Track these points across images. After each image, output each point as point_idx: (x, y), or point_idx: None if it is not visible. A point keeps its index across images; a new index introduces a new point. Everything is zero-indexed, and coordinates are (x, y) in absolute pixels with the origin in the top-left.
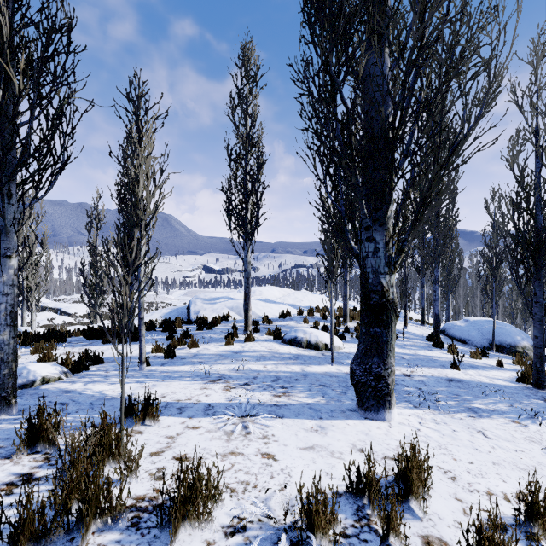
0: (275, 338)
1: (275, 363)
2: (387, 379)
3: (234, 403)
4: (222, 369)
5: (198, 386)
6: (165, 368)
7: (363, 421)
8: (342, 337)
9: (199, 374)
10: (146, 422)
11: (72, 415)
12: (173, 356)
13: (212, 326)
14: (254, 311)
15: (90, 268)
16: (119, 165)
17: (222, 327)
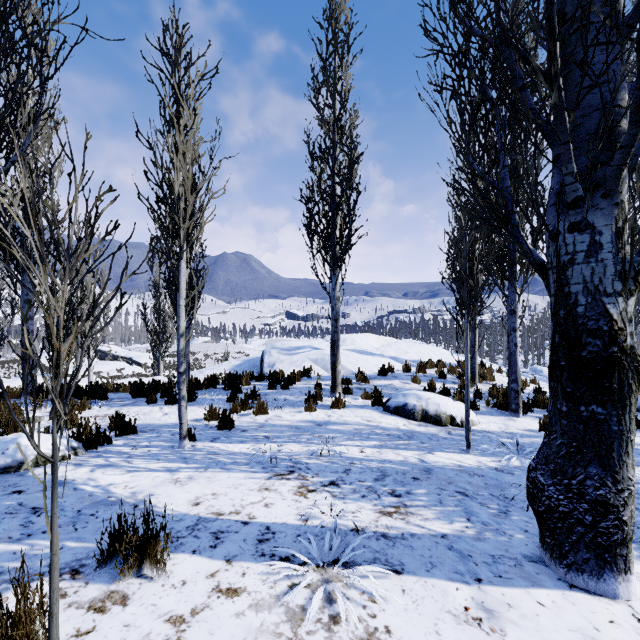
0: (375, 403)
1: (376, 445)
2: (621, 511)
3: (310, 525)
4: (296, 453)
5: (256, 484)
6: (214, 447)
7: (569, 596)
8: (474, 406)
9: (261, 460)
10: (145, 570)
11: (31, 541)
12: (230, 426)
13: (289, 384)
14: (345, 365)
15: (153, 311)
16: (150, 149)
17: (301, 385)
